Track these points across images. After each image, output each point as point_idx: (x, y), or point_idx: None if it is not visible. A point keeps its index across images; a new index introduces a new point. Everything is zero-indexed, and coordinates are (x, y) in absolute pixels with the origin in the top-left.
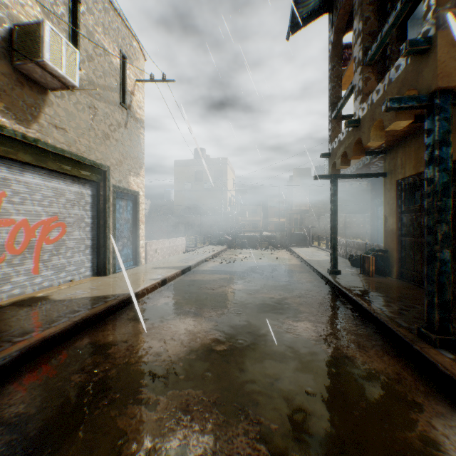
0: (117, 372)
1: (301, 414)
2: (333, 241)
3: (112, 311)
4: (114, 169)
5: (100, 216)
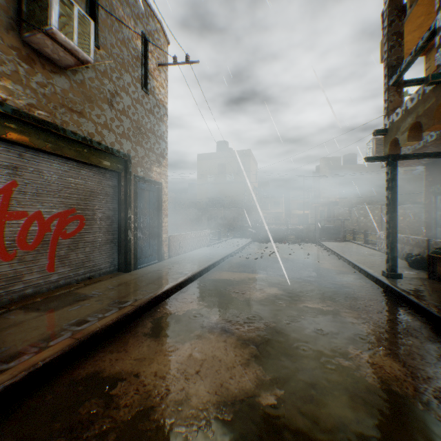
0: (116, 440)
1: None
2: (391, 237)
3: (127, 320)
4: (135, 158)
5: (121, 208)
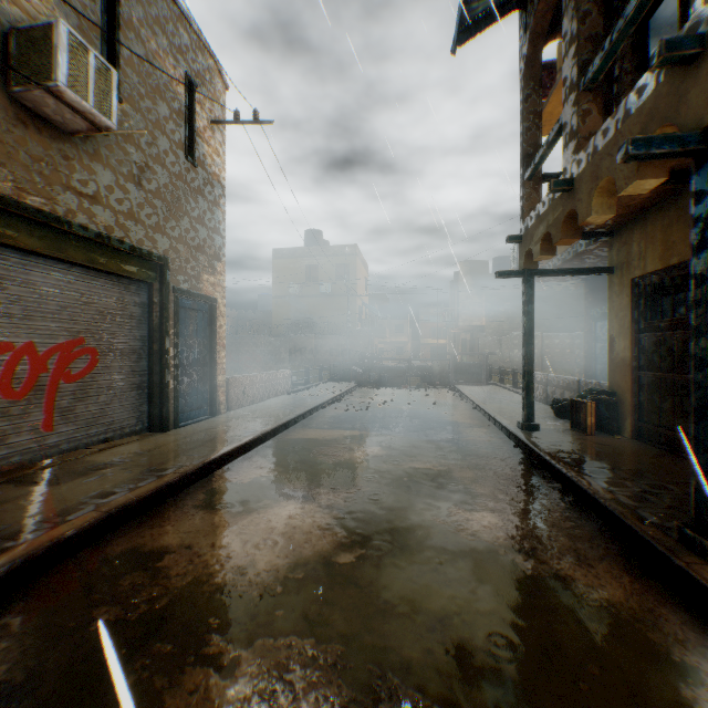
0: (170, 602)
1: (486, 687)
2: (527, 376)
3: (170, 492)
4: (176, 262)
5: (154, 337)
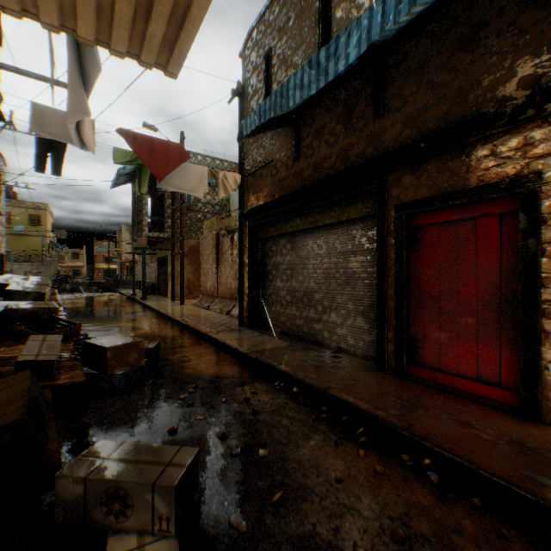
0: None
1: (110, 307)
2: (134, 281)
3: None
4: None
5: None
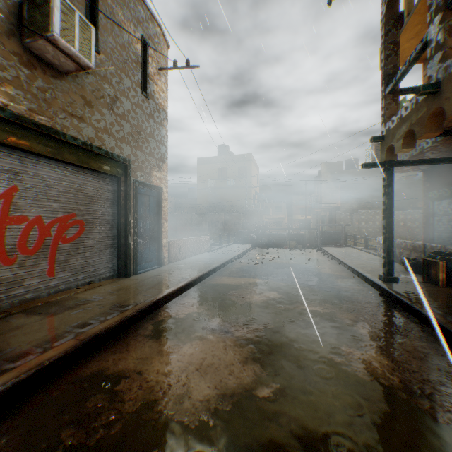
0: (122, 429)
1: None
2: (387, 241)
3: (128, 323)
4: (135, 162)
5: (121, 213)
